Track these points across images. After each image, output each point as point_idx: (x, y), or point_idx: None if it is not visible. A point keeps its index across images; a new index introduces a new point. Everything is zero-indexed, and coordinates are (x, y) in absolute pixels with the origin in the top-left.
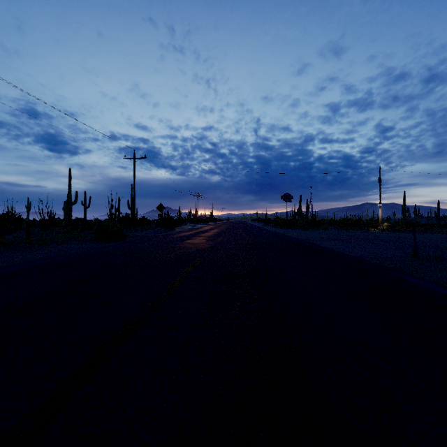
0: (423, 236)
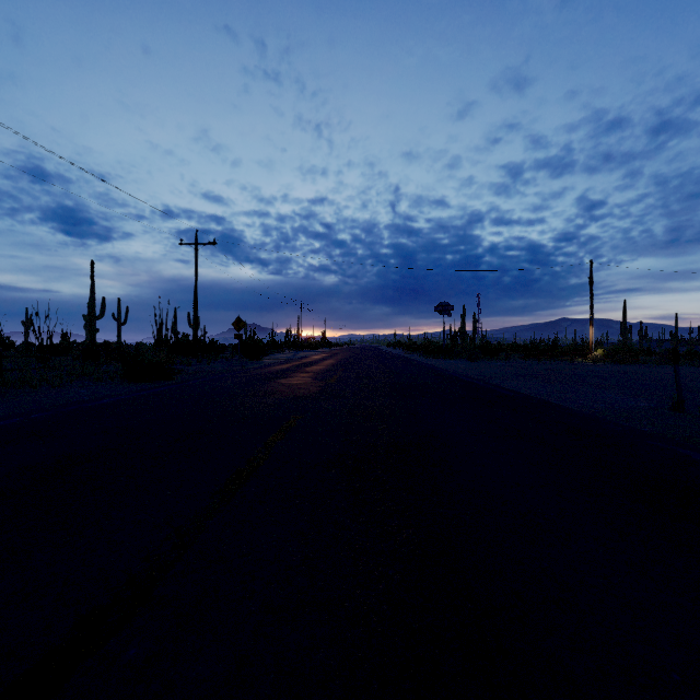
0: (663, 370)
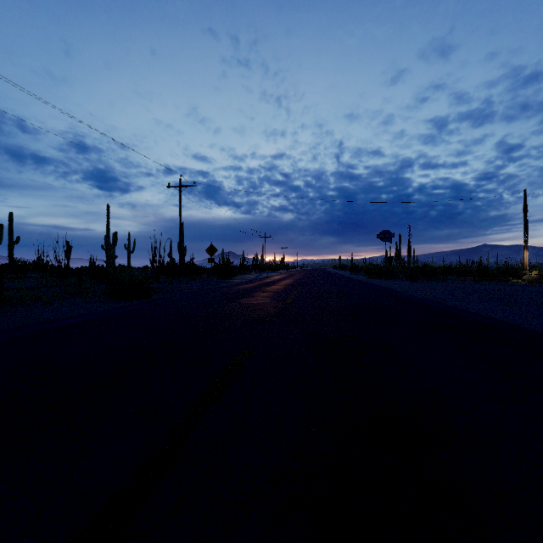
0: None
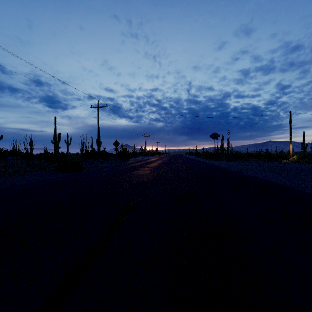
0: None
